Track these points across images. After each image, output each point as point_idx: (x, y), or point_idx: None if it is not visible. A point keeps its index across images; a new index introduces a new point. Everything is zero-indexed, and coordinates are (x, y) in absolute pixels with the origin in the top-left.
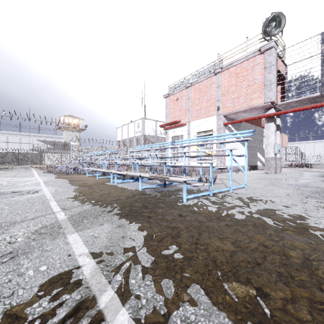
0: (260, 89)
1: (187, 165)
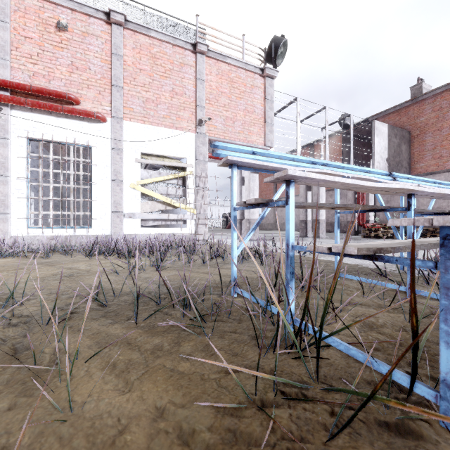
0: (261, 124)
1: (108, 234)
